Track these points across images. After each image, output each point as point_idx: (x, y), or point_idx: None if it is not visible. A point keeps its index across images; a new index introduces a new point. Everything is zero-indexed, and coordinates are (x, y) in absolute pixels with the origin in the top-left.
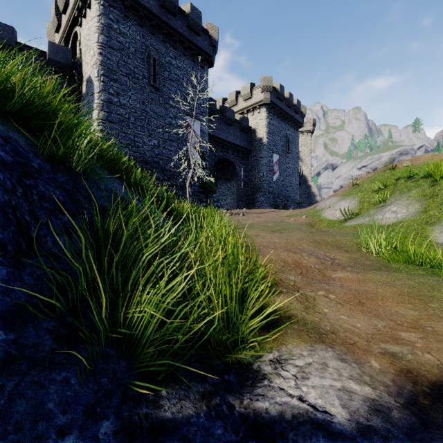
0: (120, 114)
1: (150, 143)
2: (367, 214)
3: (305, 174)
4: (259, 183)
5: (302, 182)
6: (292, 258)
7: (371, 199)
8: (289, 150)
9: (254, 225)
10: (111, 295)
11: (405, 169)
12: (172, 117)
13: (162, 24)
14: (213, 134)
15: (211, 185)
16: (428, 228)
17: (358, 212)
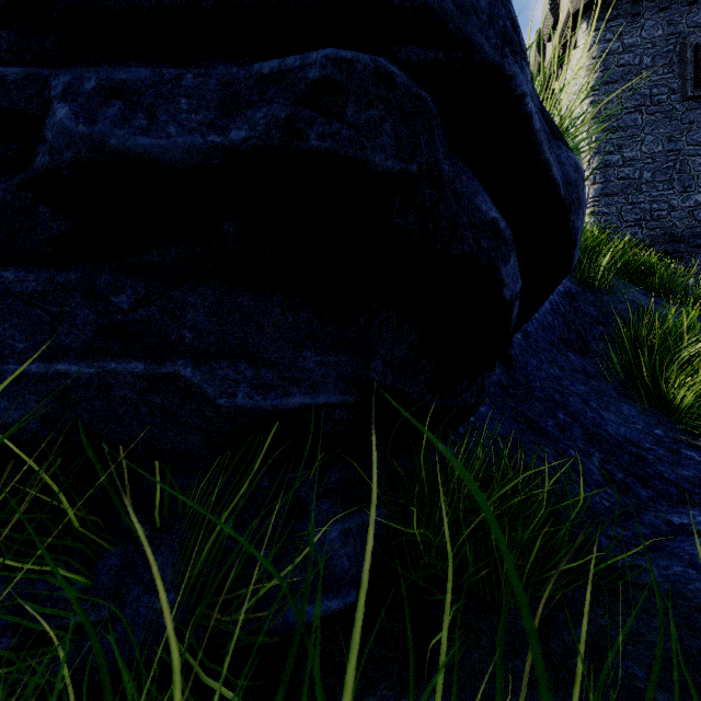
0: (624, 177)
1: (685, 204)
2: None
3: None
4: None
5: None
6: None
7: None
8: None
9: None
10: (647, 385)
11: None
12: None
13: None
14: None
15: None
16: None
17: None
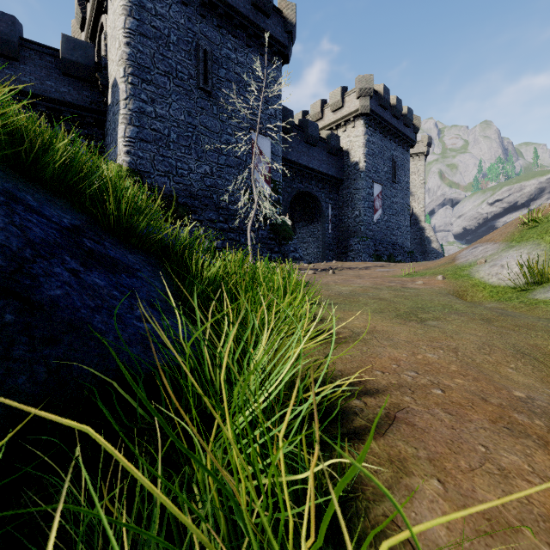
0: (156, 129)
1: (199, 170)
2: None
3: (416, 212)
4: (353, 224)
5: (412, 223)
6: None
7: None
8: (396, 178)
9: (357, 296)
10: None
11: None
12: (231, 133)
13: (216, 1)
14: (289, 158)
15: (286, 229)
16: None
17: None
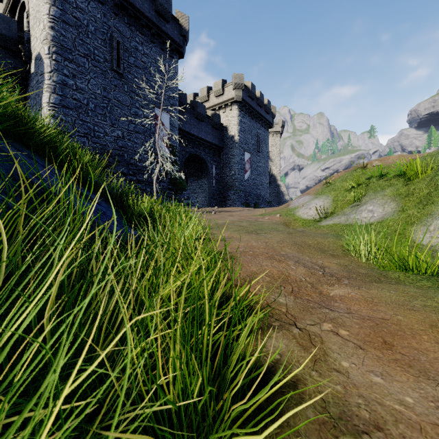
0: (77, 99)
1: (113, 134)
2: (343, 213)
3: (275, 173)
4: (230, 181)
5: (272, 181)
6: (277, 269)
7: (344, 197)
8: (260, 149)
9: (227, 225)
10: None
11: (376, 169)
12: (139, 107)
13: (127, 5)
14: (184, 129)
15: (181, 182)
16: (410, 228)
17: (333, 211)
